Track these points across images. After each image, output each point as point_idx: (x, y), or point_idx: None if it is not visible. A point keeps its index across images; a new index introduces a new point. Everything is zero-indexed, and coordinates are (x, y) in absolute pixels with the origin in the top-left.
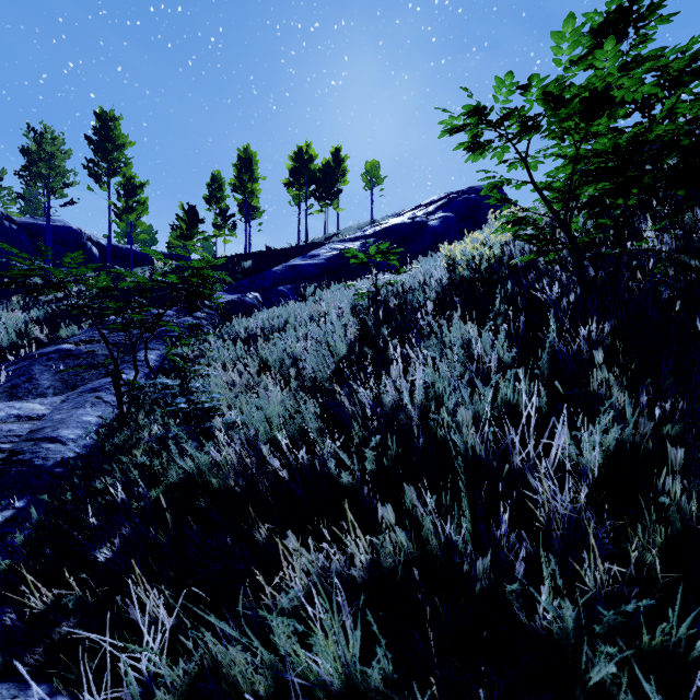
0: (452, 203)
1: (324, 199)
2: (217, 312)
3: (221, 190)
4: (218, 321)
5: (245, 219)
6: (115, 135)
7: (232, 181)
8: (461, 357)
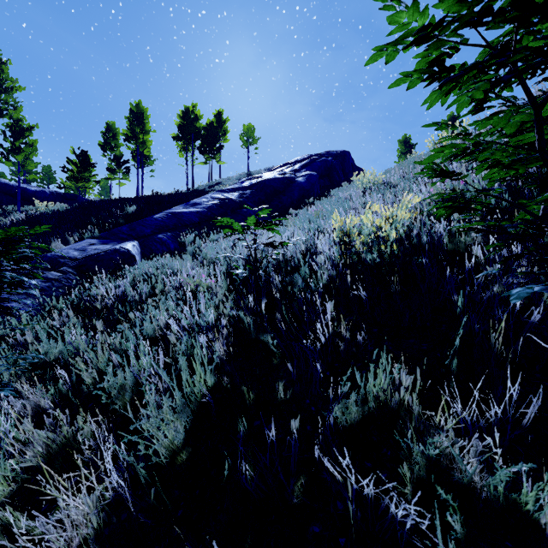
0: (313, 164)
1: (208, 153)
2: (77, 269)
3: (115, 139)
4: (77, 280)
5: (137, 165)
6: (2, 77)
7: (125, 131)
8: (421, 468)
